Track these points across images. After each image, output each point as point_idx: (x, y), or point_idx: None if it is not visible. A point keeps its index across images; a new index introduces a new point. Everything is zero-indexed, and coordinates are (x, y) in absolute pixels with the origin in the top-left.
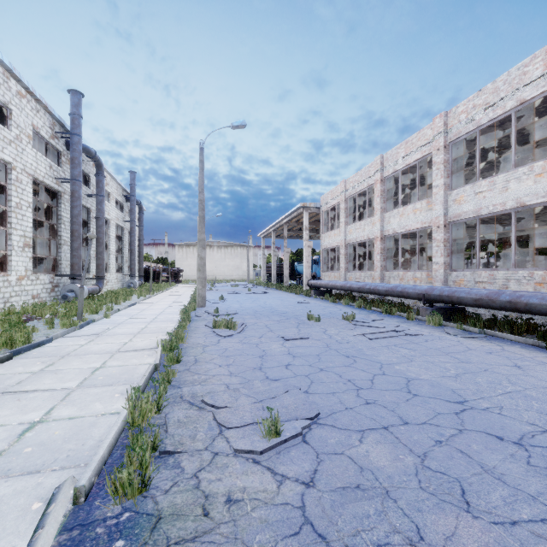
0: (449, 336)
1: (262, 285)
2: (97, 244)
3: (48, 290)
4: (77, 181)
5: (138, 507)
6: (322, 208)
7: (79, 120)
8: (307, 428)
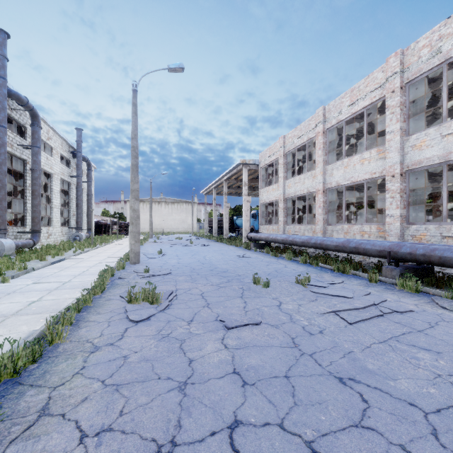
0: (449, 313)
1: (204, 237)
2: (33, 196)
3: None
4: (0, 127)
5: None
6: (260, 164)
7: (3, 61)
8: None
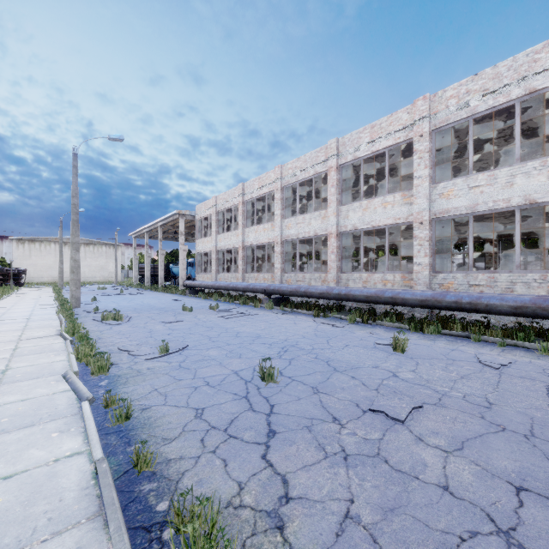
0: (273, 314)
1: (135, 286)
2: None
3: None
4: None
5: (109, 373)
6: (197, 216)
7: None
8: (182, 351)
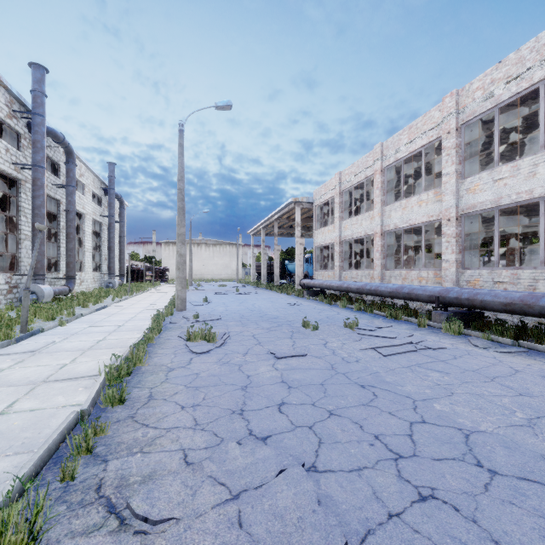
0: (478, 349)
1: (252, 284)
2: (67, 239)
3: (3, 291)
4: (39, 168)
5: None
6: (315, 203)
7: (41, 99)
8: None
